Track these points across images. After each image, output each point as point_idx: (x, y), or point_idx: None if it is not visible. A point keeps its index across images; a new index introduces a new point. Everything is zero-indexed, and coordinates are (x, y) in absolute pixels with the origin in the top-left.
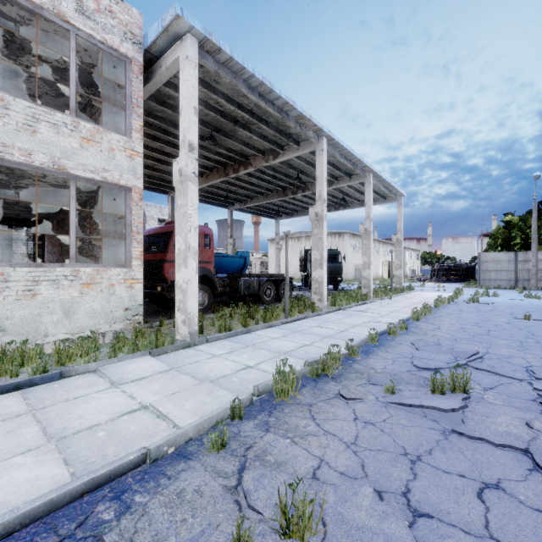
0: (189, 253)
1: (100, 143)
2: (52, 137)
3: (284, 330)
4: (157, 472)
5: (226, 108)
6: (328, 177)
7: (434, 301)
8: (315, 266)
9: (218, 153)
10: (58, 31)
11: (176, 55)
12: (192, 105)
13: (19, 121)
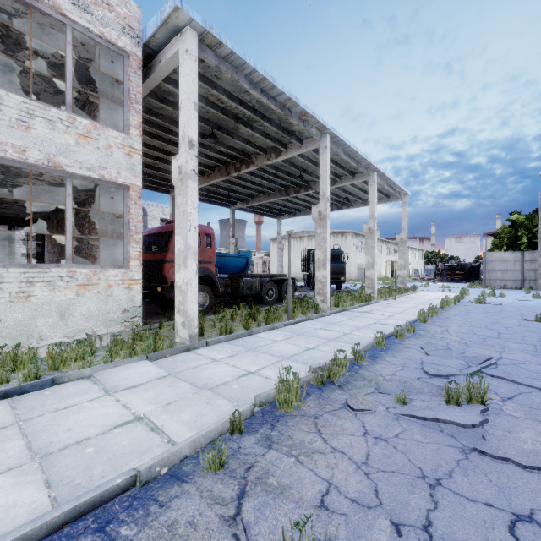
0: (188, 253)
1: (97, 140)
2: (47, 133)
3: (287, 333)
4: (147, 497)
5: (227, 105)
6: (331, 175)
7: (441, 302)
8: (318, 266)
9: (220, 152)
10: (55, 25)
11: (175, 49)
12: (192, 100)
13: (13, 117)
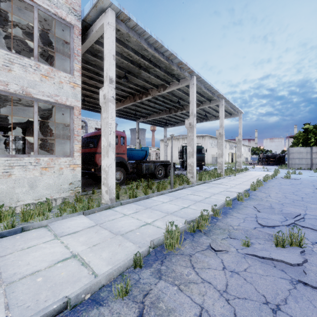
0: (109, 148)
1: (53, 78)
2: (22, 74)
3: (170, 197)
4: None
5: (134, 58)
6: (196, 101)
7: (263, 178)
8: (189, 156)
9: (130, 87)
10: (27, 8)
11: (102, 22)
12: (112, 53)
13: (0, 63)
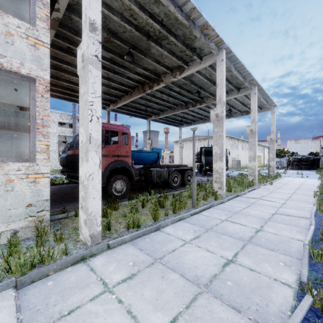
0: (89, 146)
1: None
2: None
3: (195, 226)
4: None
5: (140, 22)
6: None
7: (320, 189)
8: (215, 159)
9: (137, 73)
10: None
11: None
12: None
13: None
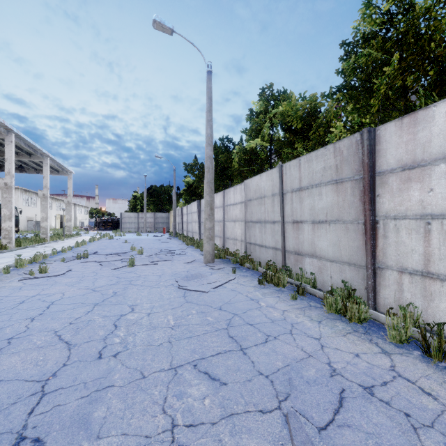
0: None
1: None
2: None
3: None
4: None
5: None
6: None
7: (90, 239)
8: (5, 219)
9: None
10: None
11: None
12: None
13: None
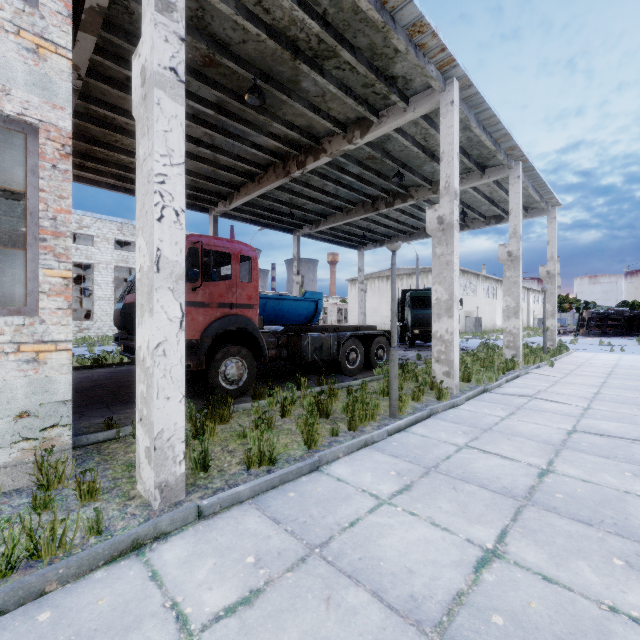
0: (157, 277)
1: None
2: None
3: (399, 461)
4: None
5: (277, 17)
6: None
7: None
8: (438, 312)
9: (273, 135)
10: None
11: None
12: None
13: None
